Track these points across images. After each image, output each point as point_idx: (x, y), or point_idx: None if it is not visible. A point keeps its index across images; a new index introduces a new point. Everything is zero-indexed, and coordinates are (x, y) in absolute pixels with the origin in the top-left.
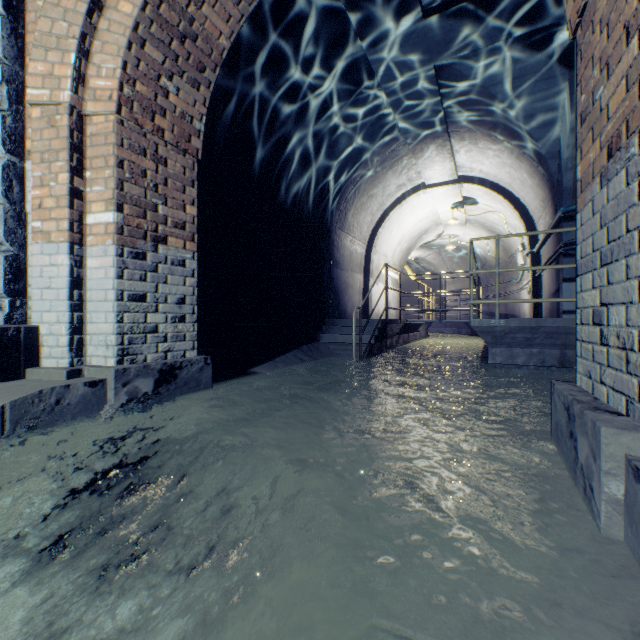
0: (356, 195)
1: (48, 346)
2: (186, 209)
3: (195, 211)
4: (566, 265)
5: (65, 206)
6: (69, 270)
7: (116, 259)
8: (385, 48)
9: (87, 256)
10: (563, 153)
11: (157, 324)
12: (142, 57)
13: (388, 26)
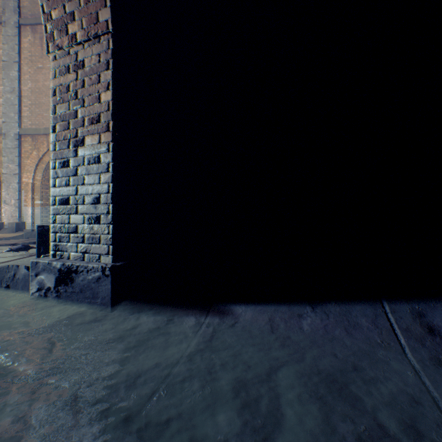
0: None
1: None
2: (102, 99)
3: (111, 95)
4: None
5: None
6: None
7: (53, 172)
8: None
9: None
10: None
11: (78, 225)
12: None
13: None
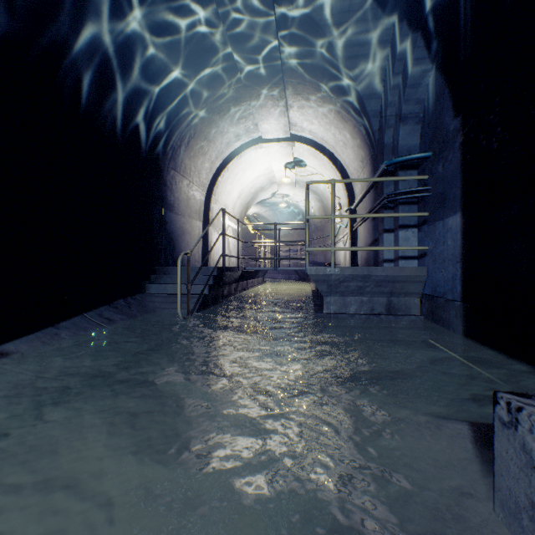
0: (192, 135)
1: None
2: None
3: None
4: (394, 214)
5: None
6: None
7: None
8: None
9: None
10: (385, 110)
11: None
12: None
13: None
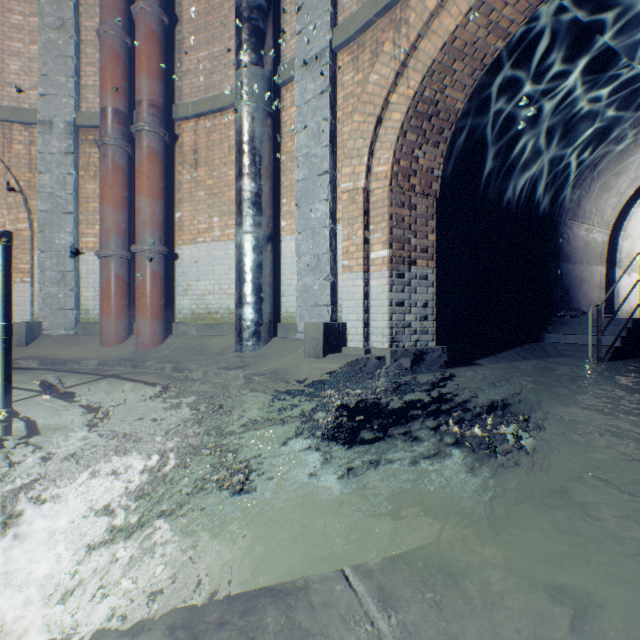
0: (593, 178)
1: (351, 334)
2: (428, 237)
3: (433, 237)
4: None
5: (360, 250)
6: (362, 288)
7: (388, 279)
8: (632, 27)
9: (370, 279)
10: None
11: (410, 322)
12: (404, 143)
13: (635, 7)
